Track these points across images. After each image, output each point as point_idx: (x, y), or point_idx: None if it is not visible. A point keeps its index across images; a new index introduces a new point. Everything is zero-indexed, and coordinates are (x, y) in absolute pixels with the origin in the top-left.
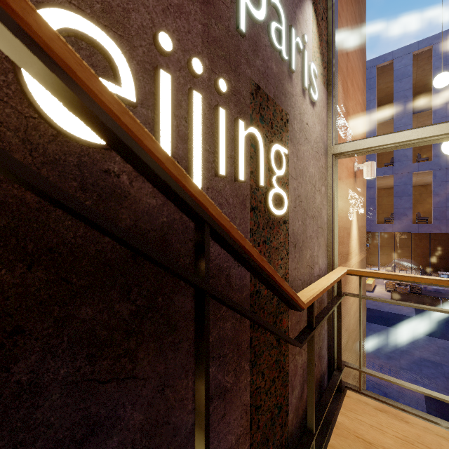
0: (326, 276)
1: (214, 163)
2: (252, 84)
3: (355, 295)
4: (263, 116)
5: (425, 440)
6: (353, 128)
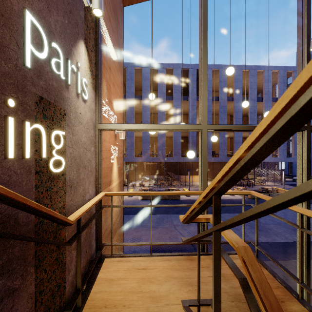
0: (92, 200)
1: (4, 151)
2: (37, 96)
3: (109, 206)
4: (46, 114)
5: (135, 265)
6: (115, 110)
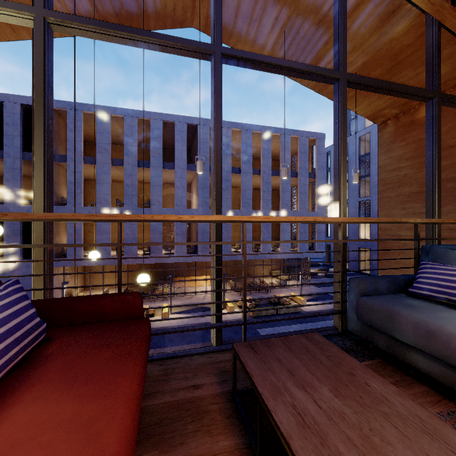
0: None
1: None
2: None
3: None
4: None
5: None
6: None
